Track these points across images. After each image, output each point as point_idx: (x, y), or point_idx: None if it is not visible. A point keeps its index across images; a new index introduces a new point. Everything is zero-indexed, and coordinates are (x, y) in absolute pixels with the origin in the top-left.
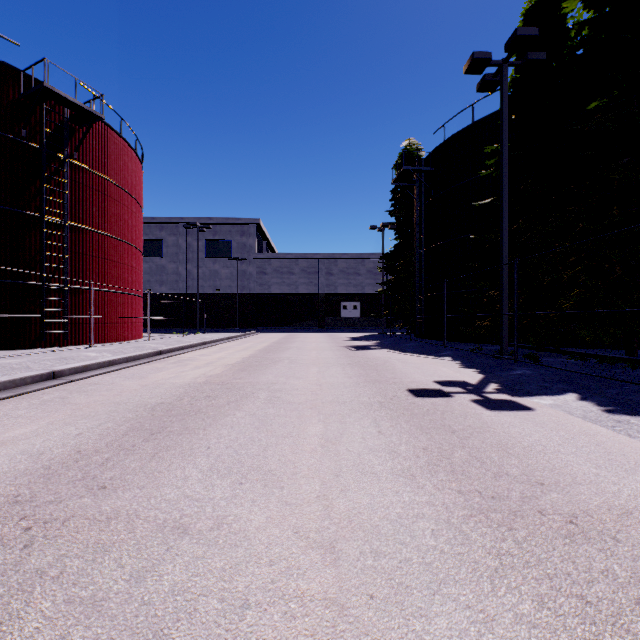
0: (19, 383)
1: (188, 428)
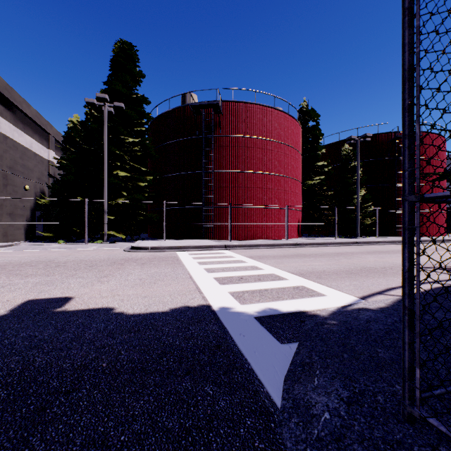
0: (399, 242)
1: (445, 250)
